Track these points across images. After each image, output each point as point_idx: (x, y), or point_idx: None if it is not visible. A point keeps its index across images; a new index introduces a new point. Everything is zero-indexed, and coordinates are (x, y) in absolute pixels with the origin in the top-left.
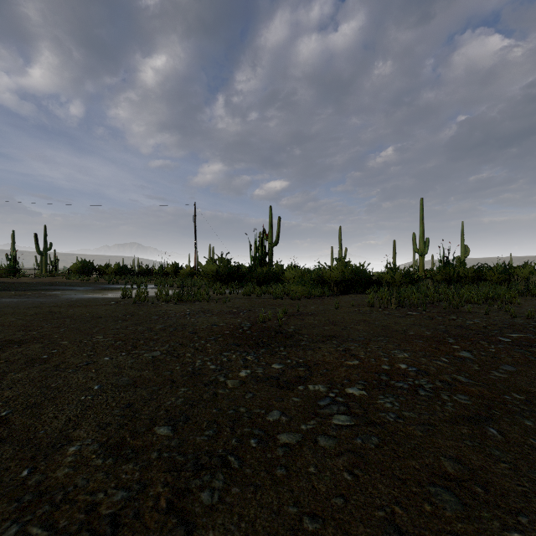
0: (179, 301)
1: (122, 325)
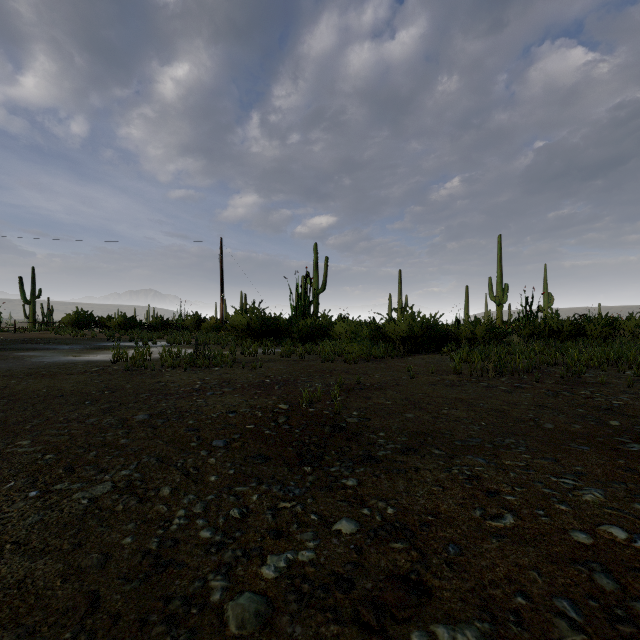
0: (192, 365)
1: (83, 412)
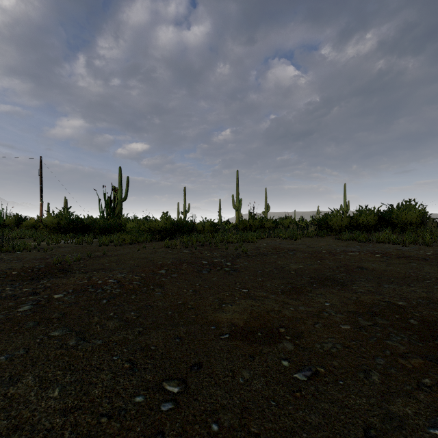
0: None
1: None
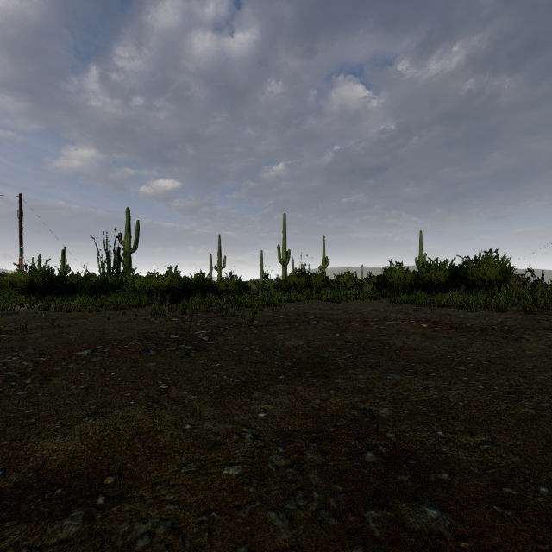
0: None
1: None
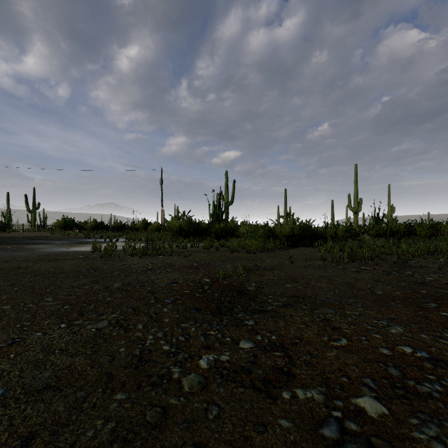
0: (144, 254)
1: (80, 282)
